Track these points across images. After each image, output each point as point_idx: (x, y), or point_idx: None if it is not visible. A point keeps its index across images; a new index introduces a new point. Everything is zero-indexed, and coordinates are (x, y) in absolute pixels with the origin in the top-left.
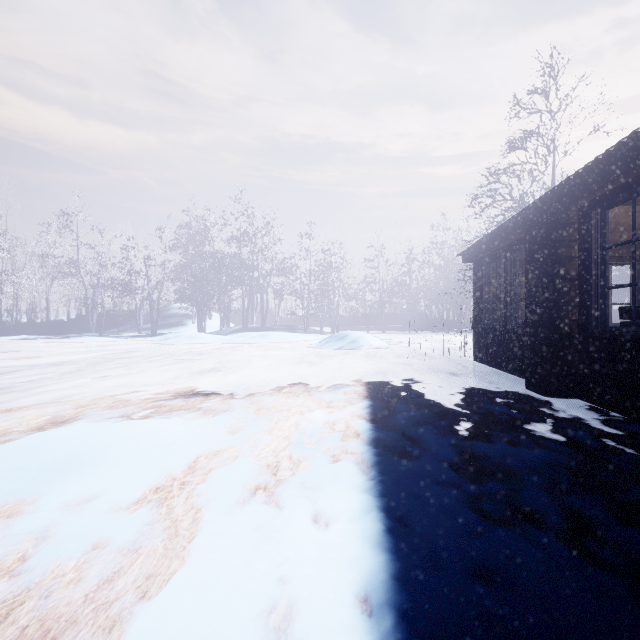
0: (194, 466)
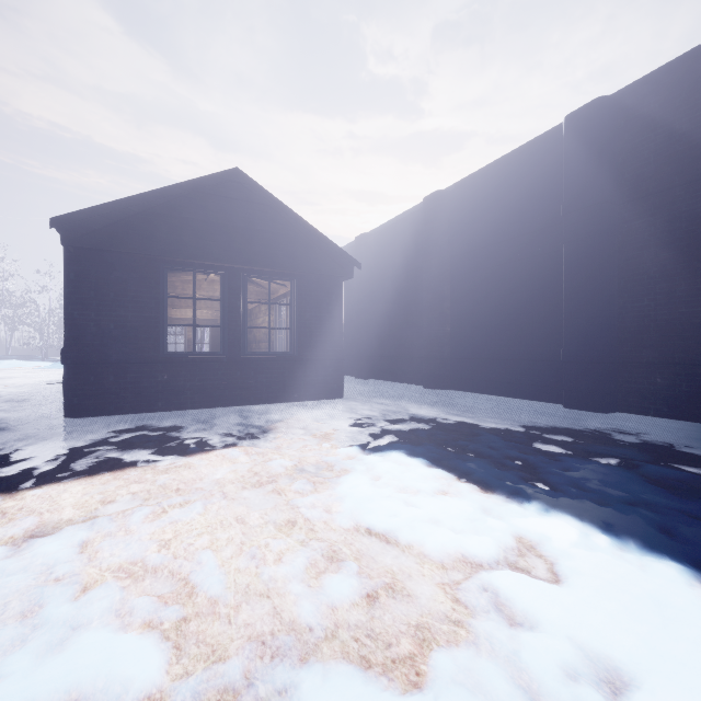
0: None
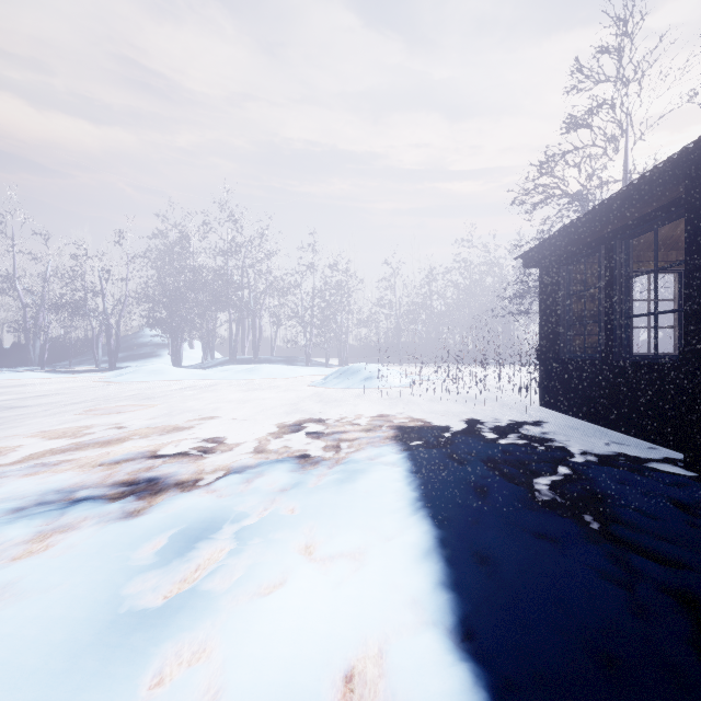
0: None
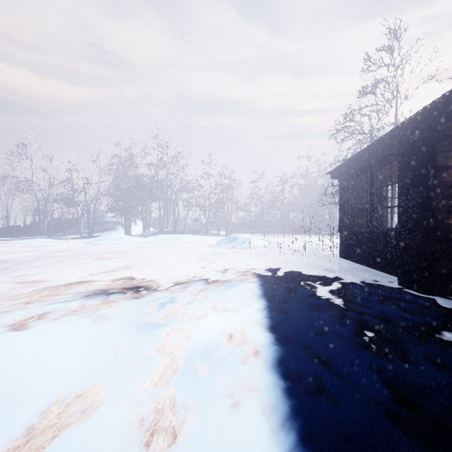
0: (35, 427)
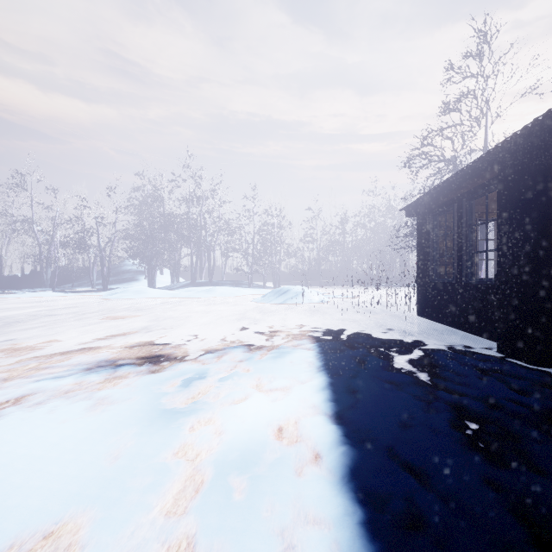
0: None
